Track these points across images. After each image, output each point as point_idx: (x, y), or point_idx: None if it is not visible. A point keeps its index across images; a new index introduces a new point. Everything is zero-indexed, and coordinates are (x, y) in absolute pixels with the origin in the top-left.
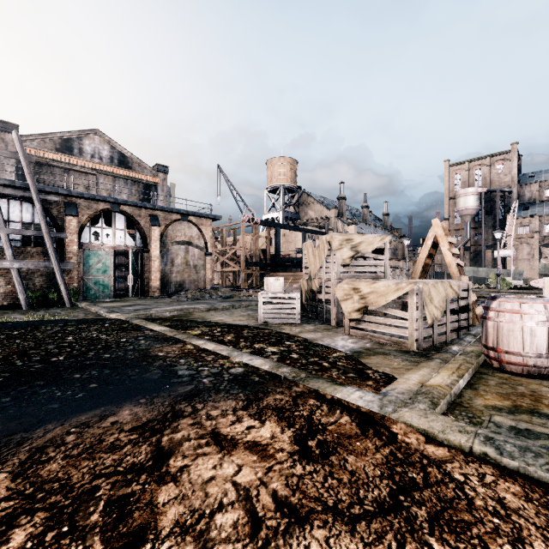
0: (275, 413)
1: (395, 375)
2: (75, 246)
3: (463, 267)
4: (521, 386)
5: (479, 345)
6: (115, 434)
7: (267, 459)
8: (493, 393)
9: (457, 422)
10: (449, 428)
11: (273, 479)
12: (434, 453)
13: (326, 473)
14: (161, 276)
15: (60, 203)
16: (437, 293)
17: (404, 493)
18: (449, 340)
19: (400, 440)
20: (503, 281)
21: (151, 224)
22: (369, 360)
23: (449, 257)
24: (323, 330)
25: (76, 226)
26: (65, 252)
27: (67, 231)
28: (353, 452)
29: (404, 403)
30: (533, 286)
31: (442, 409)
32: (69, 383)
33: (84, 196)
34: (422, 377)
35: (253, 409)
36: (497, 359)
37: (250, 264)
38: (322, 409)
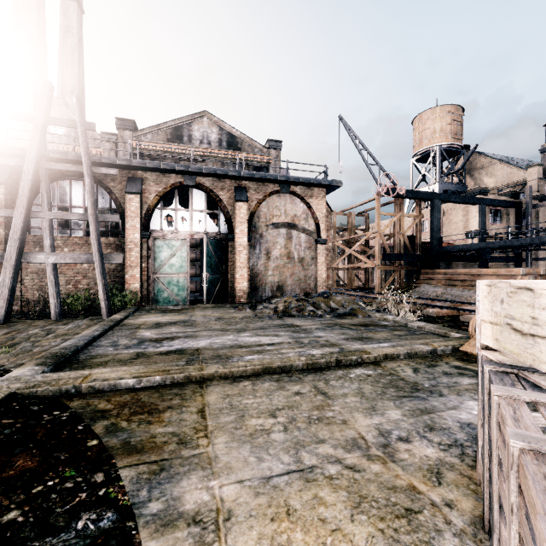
0: None
1: None
2: (137, 234)
3: None
4: None
5: None
6: None
7: None
8: None
9: None
10: None
11: None
12: None
13: None
14: (252, 274)
15: (123, 180)
16: None
17: None
18: None
19: None
20: None
21: (235, 199)
22: None
23: None
24: None
25: (138, 207)
26: (126, 242)
27: (127, 214)
28: None
29: None
30: None
31: None
32: None
33: (147, 166)
34: None
35: None
36: None
37: (388, 257)
38: None
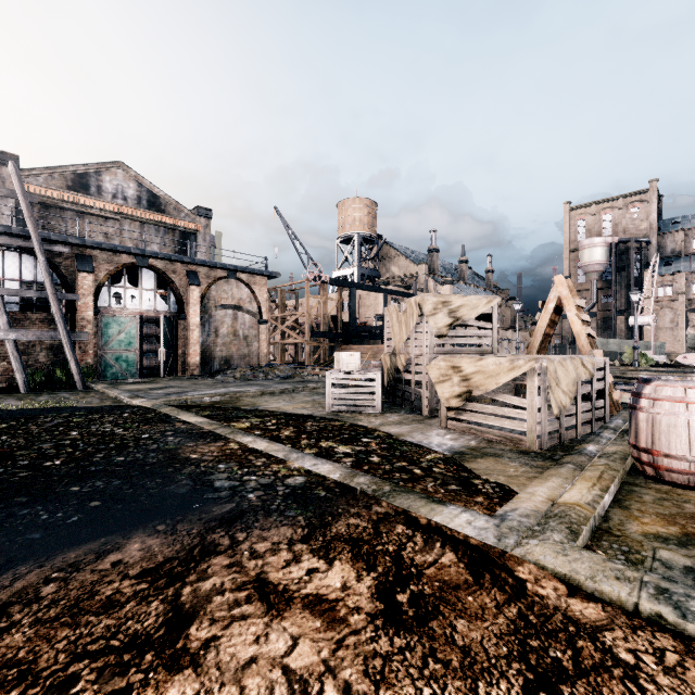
0: (349, 548)
1: (512, 486)
2: (91, 311)
3: (595, 338)
4: (689, 503)
5: (624, 443)
6: (115, 582)
7: (336, 625)
8: (652, 514)
9: (611, 563)
10: (600, 573)
11: (344, 661)
12: (583, 613)
13: (425, 652)
14: (202, 350)
15: (71, 256)
16: (566, 374)
17: (547, 688)
18: (581, 436)
19: (530, 592)
20: (641, 357)
21: (189, 283)
22: (475, 465)
23: (577, 326)
24: (412, 422)
25: (92, 286)
26: (77, 319)
27: (79, 291)
28: (464, 613)
29: (531, 532)
30: (681, 363)
31: (584, 540)
32: (63, 499)
33: (102, 247)
34: (552, 490)
35: (317, 541)
36: (652, 465)
37: (316, 335)
38: (416, 541)
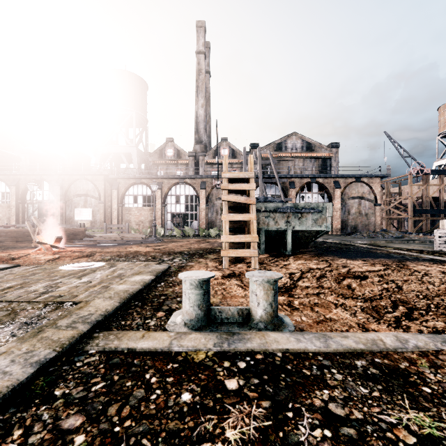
0: None
1: None
2: None
3: None
4: None
5: None
6: (383, 261)
7: None
8: None
9: None
10: None
11: None
12: None
13: None
14: (341, 222)
15: (286, 182)
16: None
17: None
18: None
19: None
20: None
21: (334, 187)
22: None
23: None
24: None
25: (294, 194)
26: None
27: (290, 197)
28: None
29: None
30: None
31: None
32: (349, 253)
33: (298, 177)
34: None
35: (438, 264)
36: None
37: (418, 211)
38: None
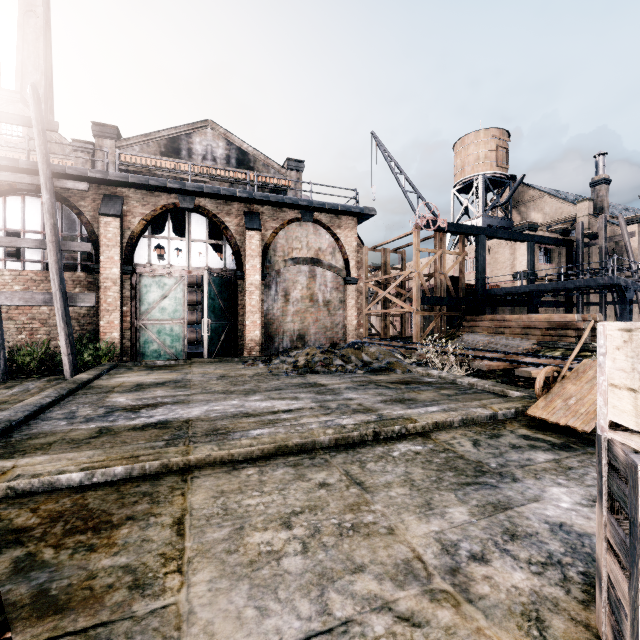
0: None
1: None
2: (116, 268)
3: None
4: None
5: None
6: None
7: None
8: None
9: None
10: None
11: None
12: None
13: None
14: (266, 321)
15: (98, 198)
16: None
17: None
18: None
19: None
20: None
21: (245, 226)
22: None
23: None
24: None
25: (117, 234)
26: (100, 279)
27: (102, 242)
28: None
29: None
30: None
31: None
32: None
33: (129, 181)
34: None
35: None
36: None
37: (428, 300)
38: None
